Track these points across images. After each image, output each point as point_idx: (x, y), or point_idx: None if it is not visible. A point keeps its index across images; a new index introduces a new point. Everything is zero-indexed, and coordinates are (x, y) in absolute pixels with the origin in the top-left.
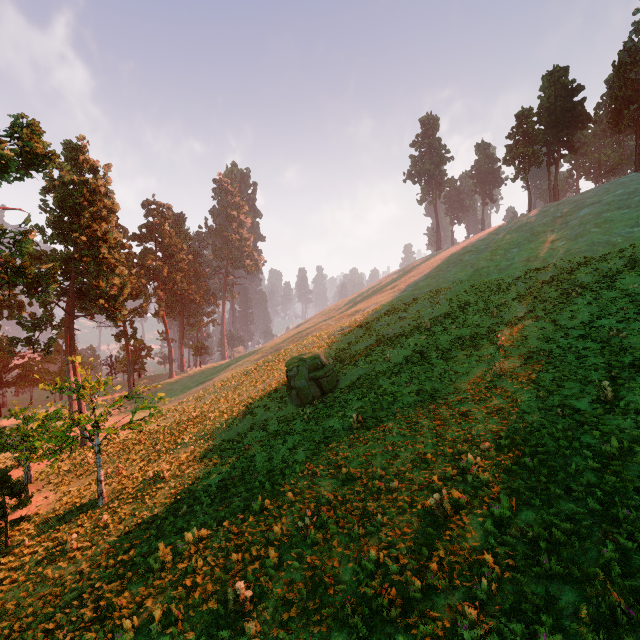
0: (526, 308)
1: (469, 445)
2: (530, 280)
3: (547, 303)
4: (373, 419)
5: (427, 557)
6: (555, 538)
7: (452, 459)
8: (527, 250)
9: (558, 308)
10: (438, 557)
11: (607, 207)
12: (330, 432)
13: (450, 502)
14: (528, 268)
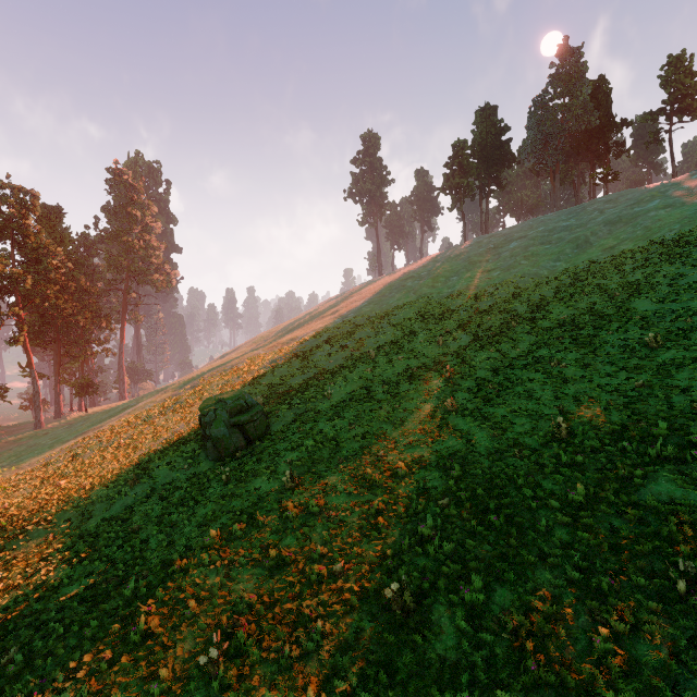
0: (470, 337)
1: (426, 501)
2: (471, 308)
3: (489, 332)
4: (312, 474)
5: (386, 683)
6: (538, 626)
7: (408, 522)
8: (466, 278)
9: (500, 337)
10: (401, 682)
11: (533, 242)
12: (256, 496)
13: (411, 589)
14: (468, 296)
